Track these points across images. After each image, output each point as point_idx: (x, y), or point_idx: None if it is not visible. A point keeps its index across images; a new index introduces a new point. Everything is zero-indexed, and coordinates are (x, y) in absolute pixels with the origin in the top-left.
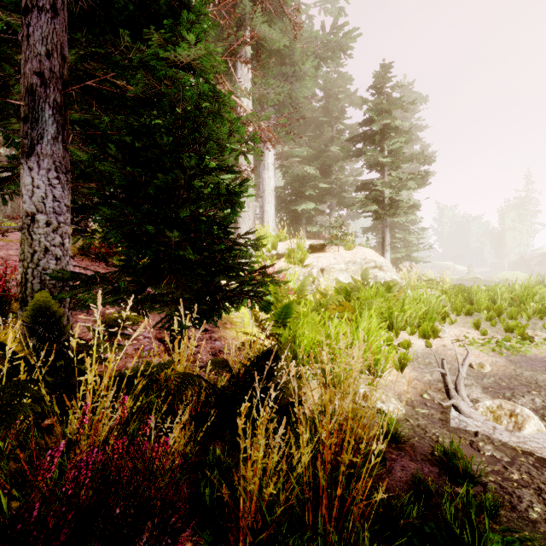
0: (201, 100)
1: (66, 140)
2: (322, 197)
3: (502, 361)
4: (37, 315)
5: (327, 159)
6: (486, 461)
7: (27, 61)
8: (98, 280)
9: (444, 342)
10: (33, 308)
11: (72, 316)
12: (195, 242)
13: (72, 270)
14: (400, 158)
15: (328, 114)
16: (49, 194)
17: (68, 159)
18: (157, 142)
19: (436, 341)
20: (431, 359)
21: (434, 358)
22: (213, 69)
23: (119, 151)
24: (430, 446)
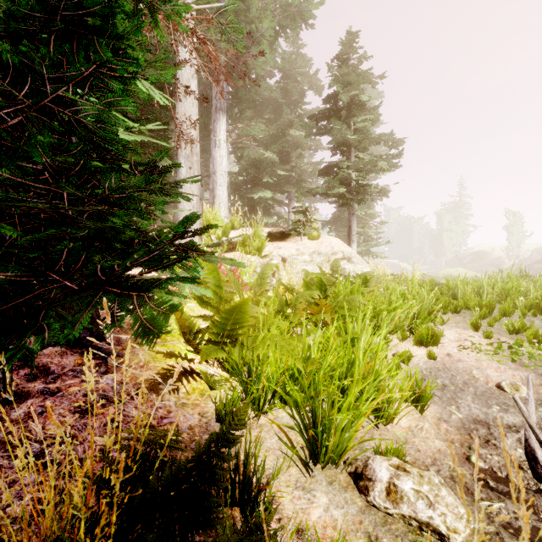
0: None
1: None
2: (280, 186)
3: (532, 377)
4: None
5: (285, 145)
6: None
7: None
8: None
9: (446, 350)
10: None
11: None
12: None
13: None
14: (368, 138)
15: (286, 96)
16: None
17: None
18: None
19: (436, 349)
20: (443, 379)
21: (446, 377)
22: None
23: None
24: None
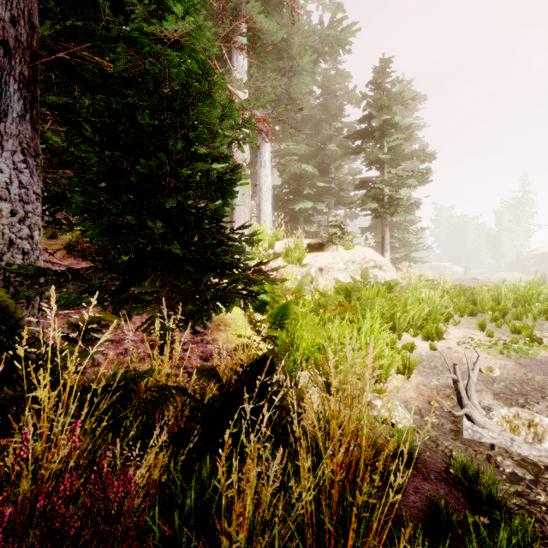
0: (189, 78)
1: (35, 119)
2: (319, 196)
3: (511, 364)
4: None
5: (325, 158)
6: (507, 480)
7: None
8: (69, 276)
9: (448, 344)
10: None
11: (43, 318)
12: (183, 236)
13: (57, 268)
14: (400, 155)
15: (326, 112)
16: (14, 180)
17: (38, 141)
18: (138, 121)
19: (440, 343)
20: (436, 362)
21: (440, 362)
22: (205, 53)
23: (96, 132)
24: (443, 462)
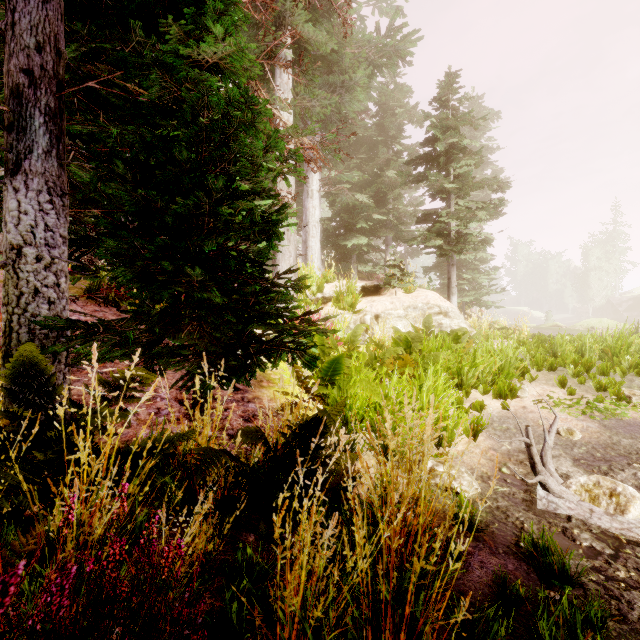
0: (231, 107)
1: (61, 155)
2: (376, 230)
3: (594, 426)
4: (19, 374)
5: (382, 186)
6: (584, 554)
7: (12, 56)
8: (101, 329)
9: (523, 403)
10: (14, 365)
11: (69, 374)
12: (223, 282)
13: (77, 316)
14: (469, 184)
15: (383, 133)
16: (39, 222)
17: (65, 178)
18: (175, 157)
19: (514, 402)
20: (509, 424)
21: (513, 423)
22: (246, 73)
23: (128, 169)
24: (514, 535)
